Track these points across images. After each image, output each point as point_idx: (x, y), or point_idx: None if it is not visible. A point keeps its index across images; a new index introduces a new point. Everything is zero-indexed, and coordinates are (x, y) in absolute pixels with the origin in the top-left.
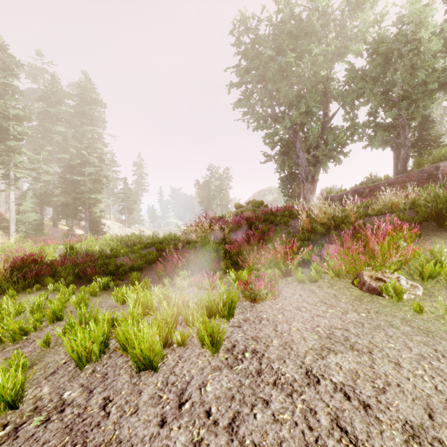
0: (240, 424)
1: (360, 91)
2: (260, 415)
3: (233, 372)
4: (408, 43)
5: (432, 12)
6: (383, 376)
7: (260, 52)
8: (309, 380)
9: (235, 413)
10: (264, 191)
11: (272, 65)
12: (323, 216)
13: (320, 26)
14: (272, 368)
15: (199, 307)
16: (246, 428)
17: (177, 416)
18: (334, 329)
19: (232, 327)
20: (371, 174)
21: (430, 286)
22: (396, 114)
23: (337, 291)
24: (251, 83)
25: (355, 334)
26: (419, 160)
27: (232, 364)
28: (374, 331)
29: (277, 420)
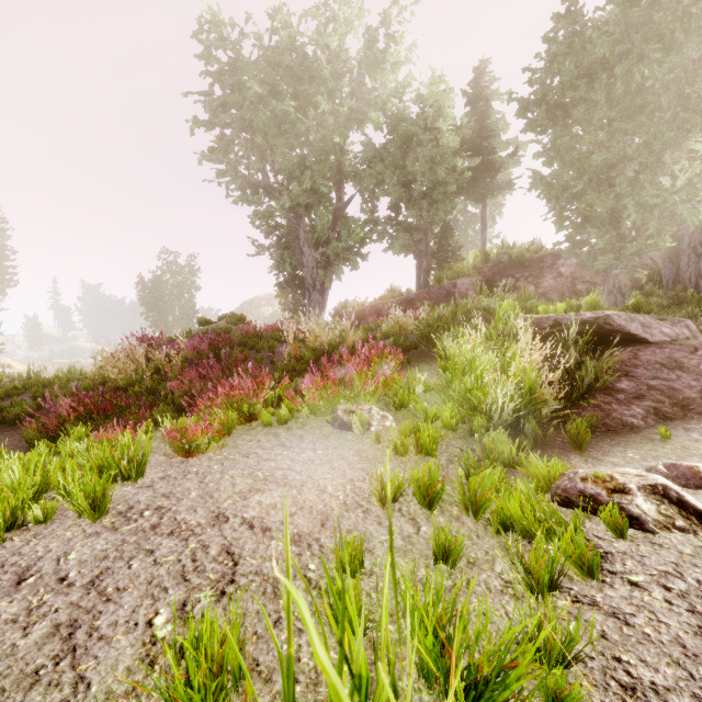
0: (106, 578)
1: (379, 176)
2: (137, 565)
3: (117, 533)
4: (429, 130)
5: (450, 102)
6: (301, 503)
7: (244, 83)
8: (217, 522)
9: (104, 570)
10: (259, 300)
11: (262, 109)
12: (314, 339)
13: (331, 74)
14: (175, 520)
15: (85, 469)
16: (113, 579)
17: (10, 593)
18: (278, 470)
19: (139, 488)
20: (391, 287)
21: (402, 415)
22: (417, 214)
23: (307, 431)
24: (230, 127)
25: (297, 472)
26: (439, 274)
27: (119, 526)
28: (321, 466)
29: (158, 564)
